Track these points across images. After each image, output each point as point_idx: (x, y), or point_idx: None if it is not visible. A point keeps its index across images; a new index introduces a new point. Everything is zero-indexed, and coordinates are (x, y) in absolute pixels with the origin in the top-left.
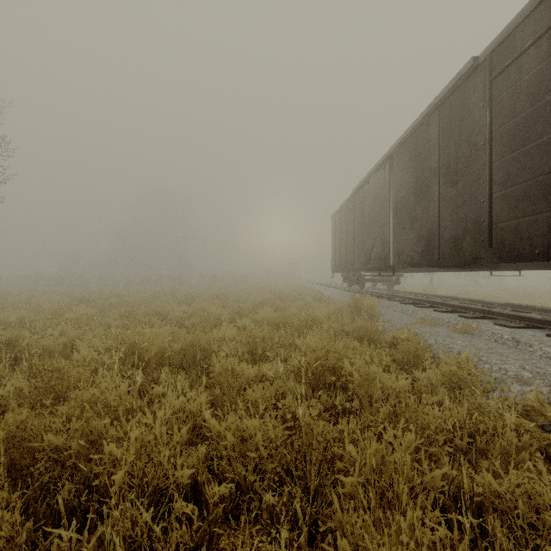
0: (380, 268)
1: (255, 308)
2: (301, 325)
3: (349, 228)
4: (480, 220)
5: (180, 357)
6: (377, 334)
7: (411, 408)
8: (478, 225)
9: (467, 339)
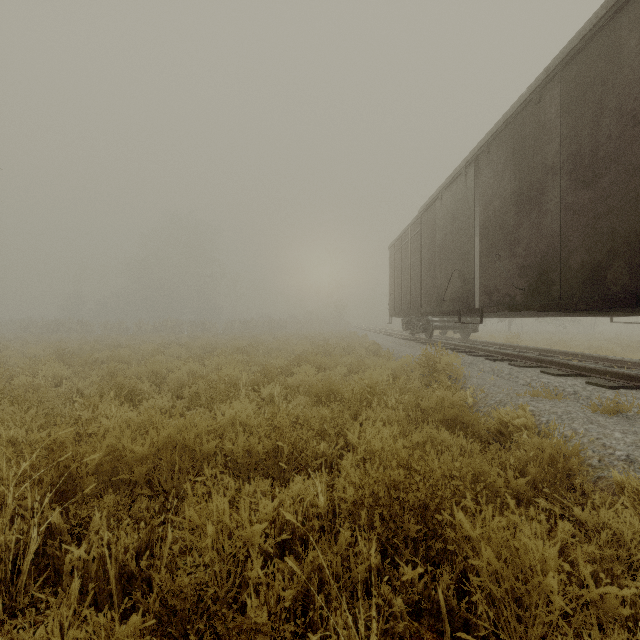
0: (459, 311)
1: (289, 367)
2: (355, 399)
3: (414, 260)
4: None
5: (145, 469)
6: (475, 416)
7: None
8: (639, 244)
9: (627, 428)
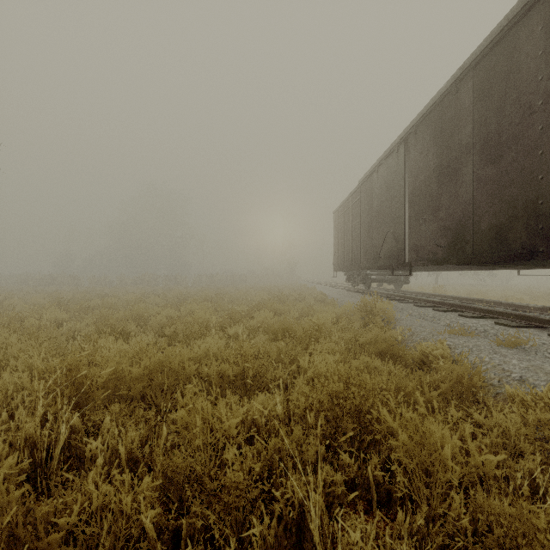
0: (392, 266)
1: (250, 312)
2: (305, 336)
3: (355, 223)
4: (538, 203)
5: (141, 386)
6: (402, 349)
7: (544, 541)
8: (533, 210)
9: (523, 357)
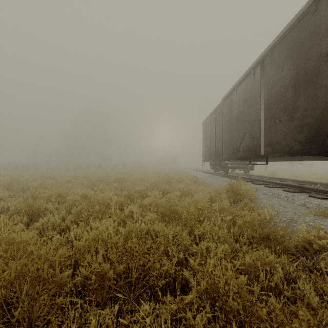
0: (250, 157)
1: (145, 191)
2: (189, 219)
3: (218, 129)
4: None
5: None
6: (285, 236)
7: None
8: None
9: None
